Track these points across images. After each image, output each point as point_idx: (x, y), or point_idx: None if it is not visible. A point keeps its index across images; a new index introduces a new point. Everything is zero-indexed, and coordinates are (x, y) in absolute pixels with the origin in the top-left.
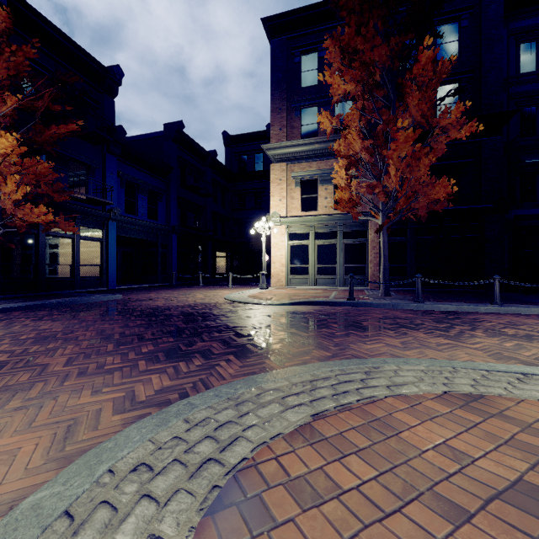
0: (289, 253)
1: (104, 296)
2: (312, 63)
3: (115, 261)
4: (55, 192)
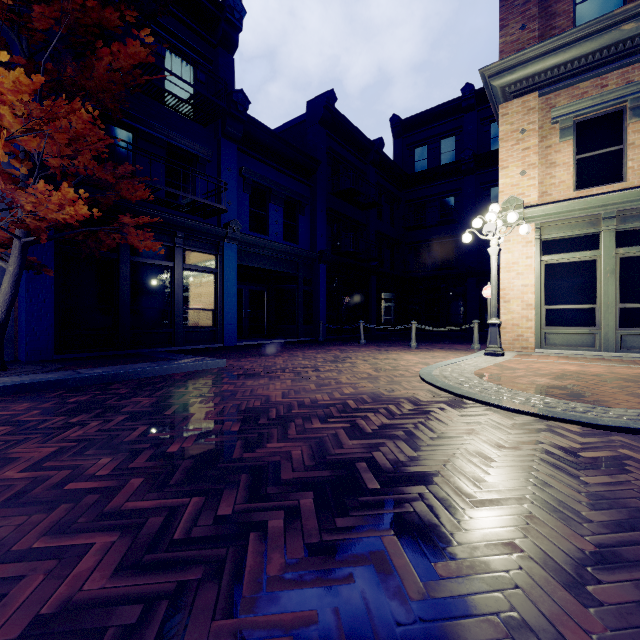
0: (542, 280)
1: (191, 363)
2: None
3: (235, 303)
4: (118, 178)
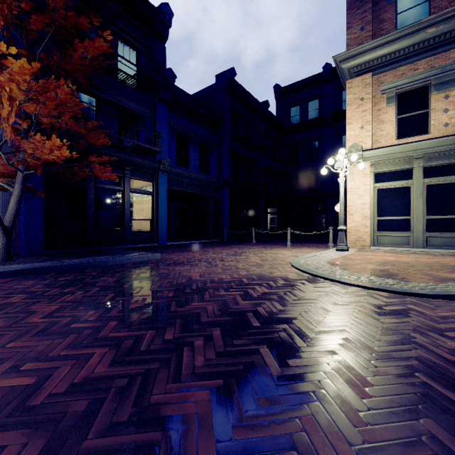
0: (375, 200)
1: (137, 256)
2: None
3: (166, 215)
4: (87, 130)
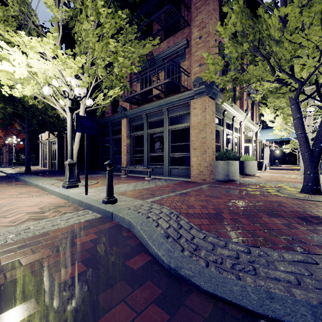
0: None
1: None
2: None
3: None
4: None
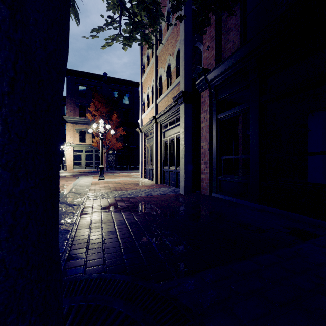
0: (74, 157)
1: None
2: (84, 90)
3: None
4: None
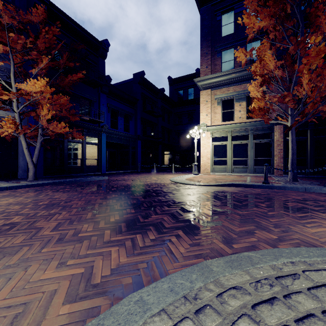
0: (213, 150)
1: (97, 177)
2: (230, 18)
3: (105, 157)
4: (71, 115)
